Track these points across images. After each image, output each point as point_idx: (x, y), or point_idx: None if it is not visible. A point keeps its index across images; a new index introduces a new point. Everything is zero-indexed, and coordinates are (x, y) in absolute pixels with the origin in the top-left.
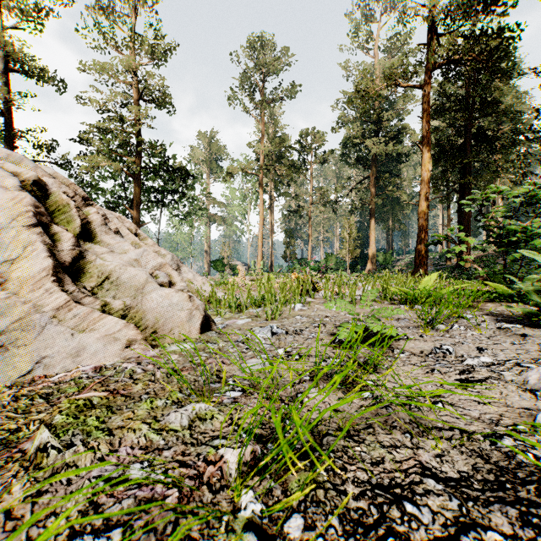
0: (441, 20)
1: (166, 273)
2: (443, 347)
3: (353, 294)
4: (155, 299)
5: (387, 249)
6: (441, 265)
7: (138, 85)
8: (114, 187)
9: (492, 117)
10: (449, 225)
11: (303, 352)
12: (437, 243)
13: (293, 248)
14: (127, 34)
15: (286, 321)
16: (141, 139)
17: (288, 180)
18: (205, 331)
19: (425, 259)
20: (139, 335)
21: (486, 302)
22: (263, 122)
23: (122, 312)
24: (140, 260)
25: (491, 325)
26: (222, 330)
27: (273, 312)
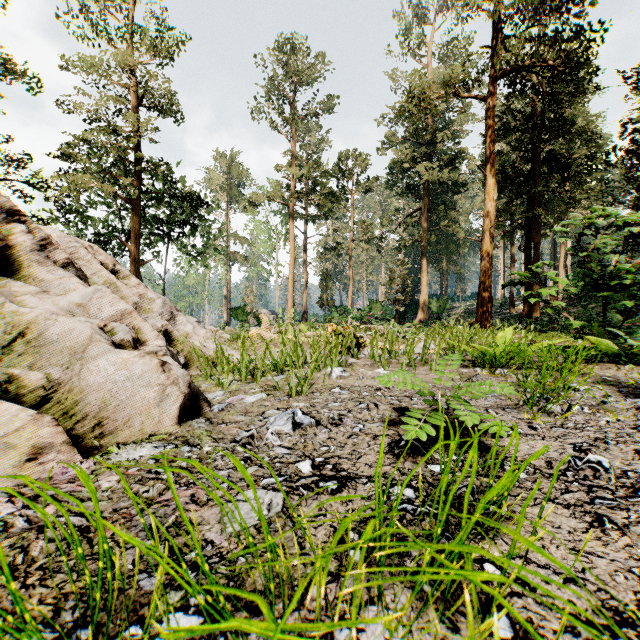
0: (509, 17)
1: (128, 326)
2: (589, 457)
3: (411, 353)
4: (104, 369)
5: (441, 295)
6: (504, 314)
7: (136, 88)
8: (107, 215)
9: (565, 138)
10: (512, 267)
11: (345, 468)
12: (514, 286)
13: (331, 293)
14: (122, 23)
15: (319, 398)
16: (140, 154)
17: (325, 211)
18: (192, 417)
19: (489, 306)
20: (58, 435)
21: (584, 362)
22: (294, 141)
23: (42, 392)
24: (88, 306)
25: (620, 402)
26: (219, 414)
27: (300, 382)
